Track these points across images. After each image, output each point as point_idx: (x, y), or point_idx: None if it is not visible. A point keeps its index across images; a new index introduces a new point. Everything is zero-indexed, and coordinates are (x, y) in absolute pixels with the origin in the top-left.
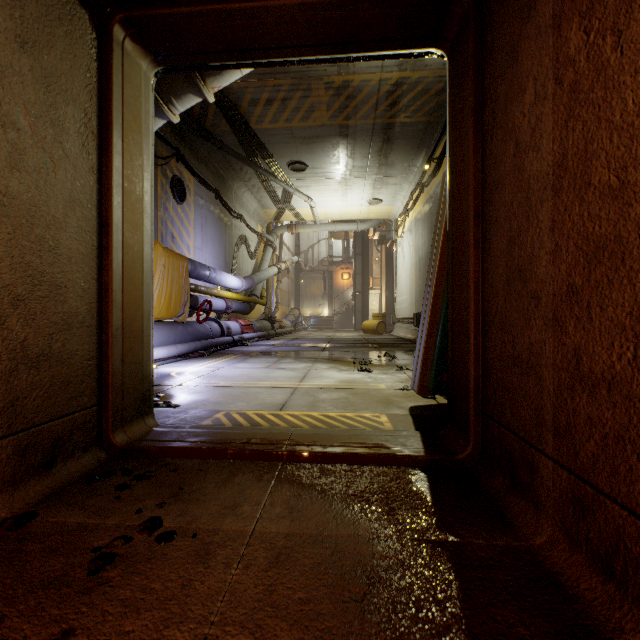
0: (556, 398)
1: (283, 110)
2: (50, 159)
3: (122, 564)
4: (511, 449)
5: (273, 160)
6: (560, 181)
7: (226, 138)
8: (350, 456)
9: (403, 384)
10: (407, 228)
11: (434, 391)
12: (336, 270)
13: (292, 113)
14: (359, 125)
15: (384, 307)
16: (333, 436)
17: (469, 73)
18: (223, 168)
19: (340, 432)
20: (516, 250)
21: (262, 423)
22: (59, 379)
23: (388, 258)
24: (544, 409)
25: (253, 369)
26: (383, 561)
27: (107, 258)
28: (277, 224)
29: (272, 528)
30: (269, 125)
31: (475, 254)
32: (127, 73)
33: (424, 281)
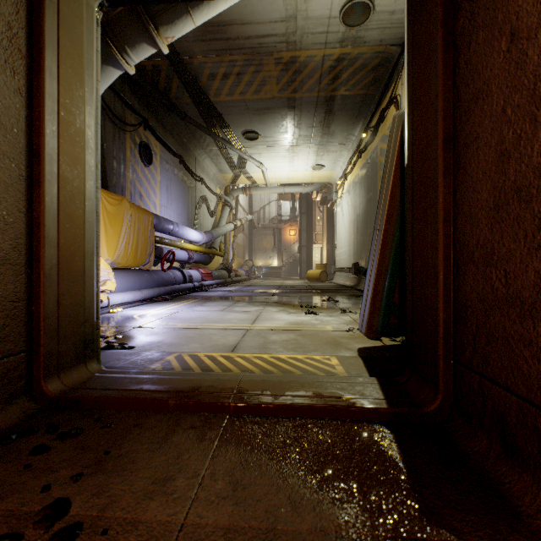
0: None
1: (238, 84)
2: None
3: None
4: (503, 408)
5: (229, 129)
6: None
7: (188, 109)
8: (304, 408)
9: (348, 326)
10: (346, 190)
11: (382, 333)
12: (284, 227)
13: (246, 86)
14: (305, 98)
15: (325, 259)
16: (285, 383)
17: None
18: (186, 137)
19: (292, 378)
20: (512, 165)
21: (212, 366)
22: None
23: (329, 217)
24: None
25: (209, 312)
26: None
27: (38, 190)
28: (233, 187)
29: (209, 517)
30: (226, 98)
31: (445, 182)
32: None
33: (361, 235)
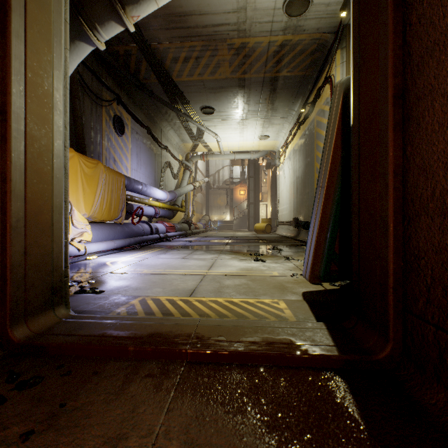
0: None
1: (197, 66)
2: None
3: None
4: None
5: (190, 105)
6: None
7: (155, 88)
8: (258, 355)
9: (292, 272)
10: (287, 156)
11: (324, 279)
12: (235, 188)
13: (203, 69)
14: (253, 78)
15: (270, 214)
16: (239, 329)
17: None
18: (153, 111)
19: (245, 324)
20: None
21: (172, 310)
22: None
23: (273, 179)
24: None
25: (172, 259)
26: None
27: (4, 146)
28: (193, 154)
29: None
30: (186, 78)
31: (395, 137)
32: None
33: (300, 194)
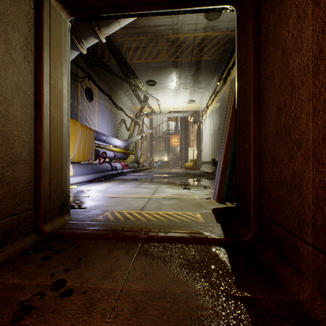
0: (314, 206)
1: (144, 53)
2: (2, 63)
3: (35, 314)
4: (279, 236)
5: (138, 79)
6: (317, 67)
7: (114, 68)
8: (181, 238)
9: (207, 196)
10: (208, 115)
11: (225, 200)
12: (171, 137)
13: (148, 55)
14: (183, 61)
15: (196, 156)
16: (171, 226)
17: (250, 15)
18: (113, 84)
19: (174, 224)
20: (283, 115)
21: (131, 218)
22: (9, 194)
23: (198, 131)
24: (304, 213)
25: (127, 188)
26: (204, 312)
27: (40, 123)
28: (141, 113)
29: (133, 287)
30: (136, 61)
31: (254, 120)
32: (53, 18)
33: (217, 142)
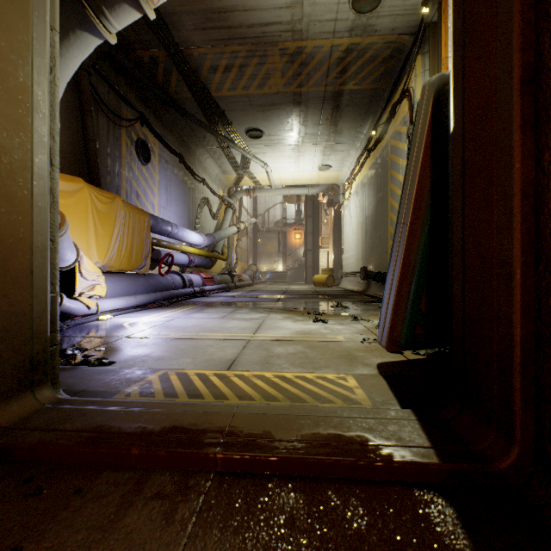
0: None
1: (241, 77)
2: None
3: None
4: None
5: (232, 127)
6: None
7: (188, 105)
8: (321, 463)
9: (362, 336)
10: (354, 191)
11: (406, 346)
12: (289, 231)
13: (249, 80)
14: (311, 92)
15: (332, 263)
16: (292, 420)
17: None
18: (187, 135)
19: (302, 412)
20: None
21: (201, 390)
22: None
23: (335, 220)
24: None
25: (208, 319)
26: None
27: None
28: (237, 189)
29: None
30: (228, 92)
31: (524, 141)
32: None
33: (370, 238)
